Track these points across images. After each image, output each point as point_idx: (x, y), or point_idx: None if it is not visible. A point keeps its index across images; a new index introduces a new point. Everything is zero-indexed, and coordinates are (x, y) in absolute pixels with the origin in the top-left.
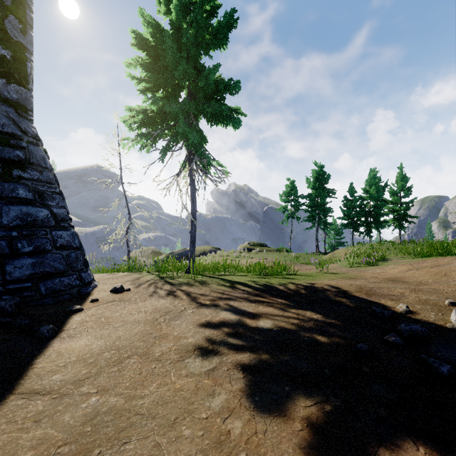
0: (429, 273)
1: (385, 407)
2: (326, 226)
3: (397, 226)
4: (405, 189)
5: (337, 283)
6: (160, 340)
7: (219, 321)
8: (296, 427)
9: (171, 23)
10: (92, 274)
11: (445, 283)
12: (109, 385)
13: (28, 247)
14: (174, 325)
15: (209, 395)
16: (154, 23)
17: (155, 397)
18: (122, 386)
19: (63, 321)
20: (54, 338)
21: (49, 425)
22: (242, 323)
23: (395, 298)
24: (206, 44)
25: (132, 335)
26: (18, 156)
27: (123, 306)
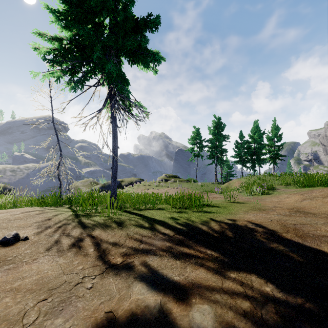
0: (326, 203)
1: None
2: (223, 162)
3: (272, 162)
4: (278, 136)
5: (256, 218)
6: None
7: (129, 314)
8: None
9: None
10: None
11: None
12: None
13: None
14: None
15: None
16: None
17: None
18: None
19: None
20: None
21: None
22: (166, 317)
23: None
24: None
25: None
26: None
27: None
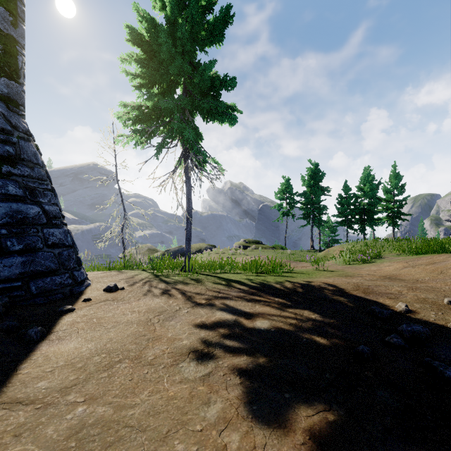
0: (425, 270)
1: (392, 416)
2: (321, 223)
3: (391, 223)
4: (399, 187)
5: (334, 281)
6: (153, 343)
7: (215, 322)
8: (298, 441)
9: (166, 18)
10: (85, 273)
11: (442, 281)
12: (97, 393)
13: (18, 245)
14: (169, 326)
15: (204, 404)
16: (149, 17)
17: (146, 406)
18: (111, 394)
19: (53, 322)
20: (42, 340)
21: (30, 440)
22: (239, 323)
23: (393, 296)
24: (202, 40)
25: (125, 337)
26: (7, 151)
27: (116, 306)
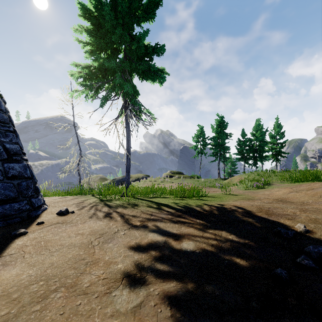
0: (307, 195)
1: None
2: (225, 159)
3: (275, 159)
4: (280, 134)
5: (241, 204)
6: (91, 267)
7: (147, 243)
8: None
9: None
10: (43, 199)
11: None
12: None
13: None
14: (107, 249)
15: None
16: None
17: None
18: None
19: (4, 246)
20: None
21: None
22: (168, 245)
23: (290, 217)
24: (138, 17)
25: (65, 261)
26: None
27: (64, 229)
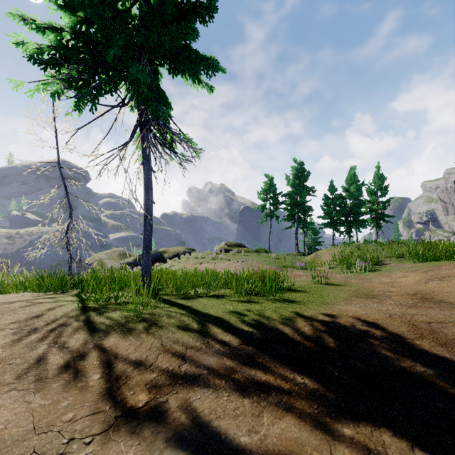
0: None
1: None
2: (306, 225)
3: (375, 225)
4: (382, 189)
5: (366, 312)
6: None
7: None
8: None
9: None
10: None
11: None
12: None
13: None
14: None
15: None
16: None
17: None
18: None
19: None
20: None
21: None
22: None
23: None
24: None
25: None
26: None
27: None
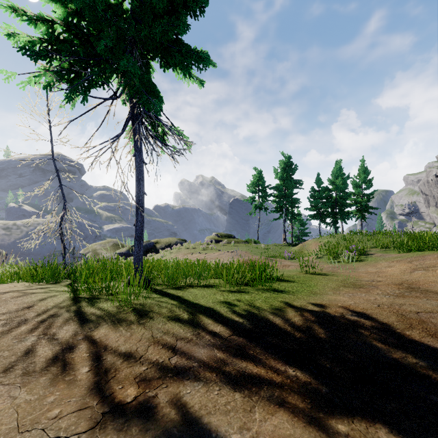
0: None
1: None
2: (293, 217)
3: (360, 217)
4: (367, 182)
5: (355, 302)
6: None
7: None
8: None
9: None
10: None
11: None
12: None
13: None
14: None
15: None
16: None
17: None
18: None
19: None
20: None
21: None
22: None
23: None
24: None
25: None
26: None
27: None
